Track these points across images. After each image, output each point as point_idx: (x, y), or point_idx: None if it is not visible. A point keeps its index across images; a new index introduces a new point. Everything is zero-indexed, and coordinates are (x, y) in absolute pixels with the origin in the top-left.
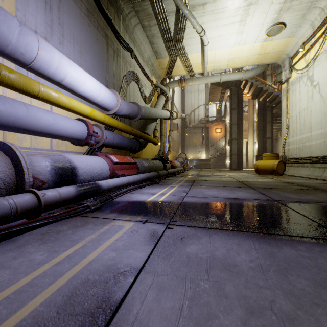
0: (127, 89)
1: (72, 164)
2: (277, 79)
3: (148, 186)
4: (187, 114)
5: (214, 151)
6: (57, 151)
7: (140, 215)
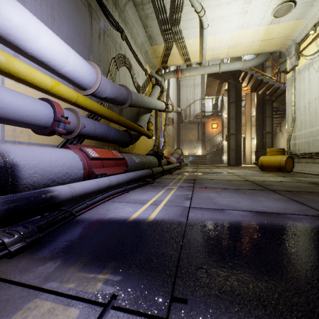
0: (116, 74)
1: (8, 160)
2: (281, 69)
3: (138, 189)
4: (183, 109)
5: (210, 147)
6: (14, 142)
7: (105, 269)
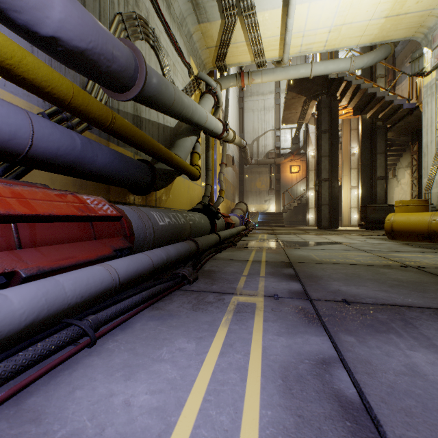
0: None
1: None
2: (413, 70)
3: (144, 312)
4: (248, 144)
5: (288, 200)
6: None
7: None
